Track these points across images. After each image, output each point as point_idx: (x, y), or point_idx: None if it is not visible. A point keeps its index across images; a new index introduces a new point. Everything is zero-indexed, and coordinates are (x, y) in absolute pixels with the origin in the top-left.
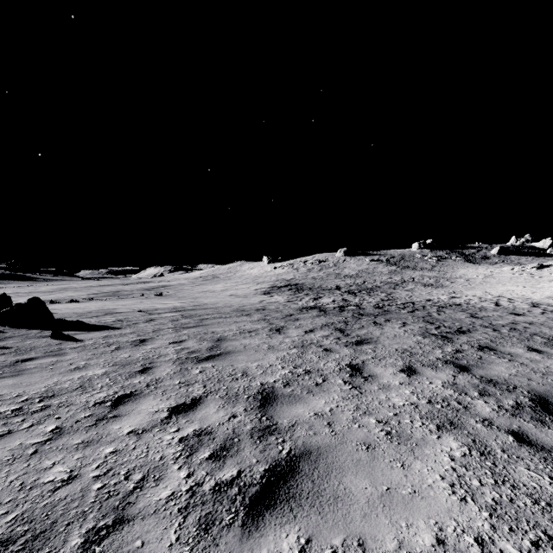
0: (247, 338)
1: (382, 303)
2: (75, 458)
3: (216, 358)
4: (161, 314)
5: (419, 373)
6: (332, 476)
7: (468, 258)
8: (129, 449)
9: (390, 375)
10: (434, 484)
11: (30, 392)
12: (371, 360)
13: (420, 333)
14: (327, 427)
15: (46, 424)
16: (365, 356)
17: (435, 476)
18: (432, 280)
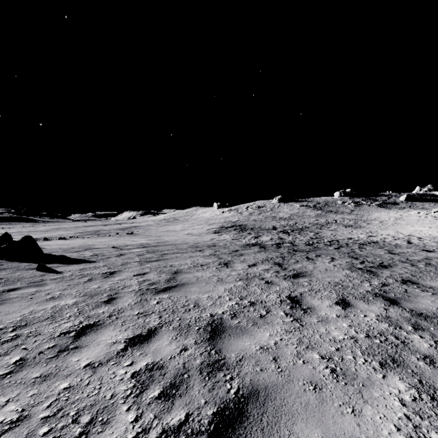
0: (200, 271)
1: (311, 241)
2: (29, 394)
3: (172, 289)
4: (130, 249)
5: (353, 306)
6: (281, 423)
7: (381, 204)
8: (82, 385)
9: (326, 307)
10: (390, 437)
11: (6, 321)
12: (308, 293)
13: (347, 267)
14: (273, 362)
15: (11, 355)
16: (302, 288)
17: (390, 426)
18: (351, 222)
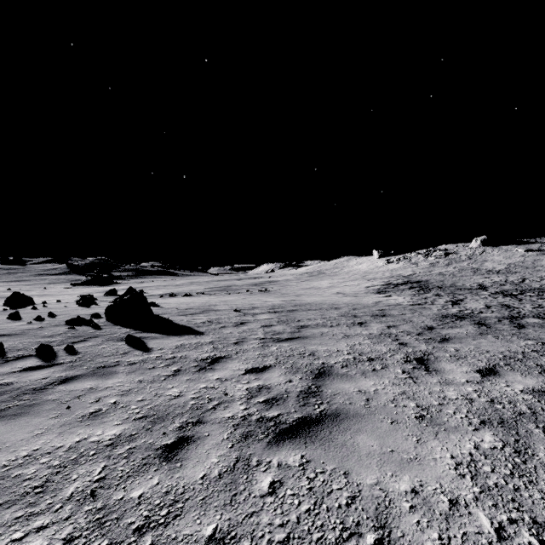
0: (368, 375)
1: None
2: None
3: (312, 431)
4: (255, 314)
5: None
6: None
7: None
8: None
9: None
10: None
11: None
12: None
13: None
14: None
15: None
16: None
17: None
18: None
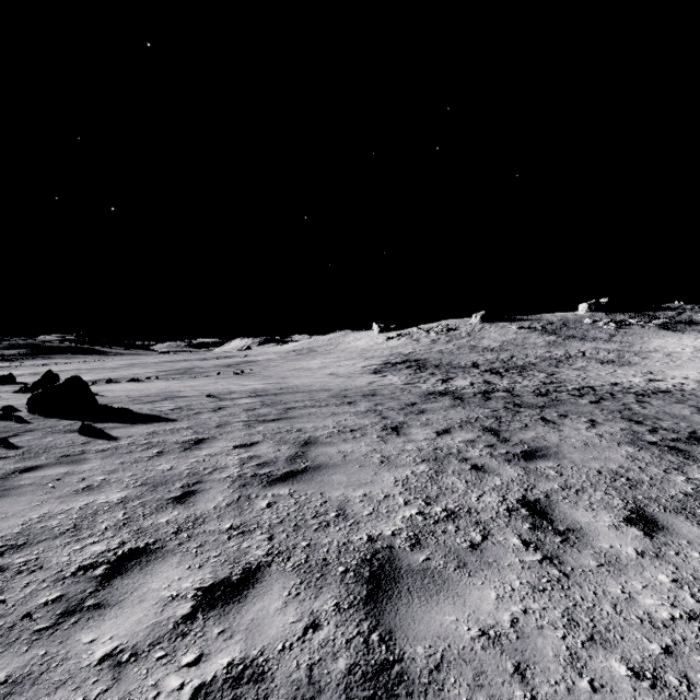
0: (349, 441)
1: (544, 388)
2: None
3: (298, 477)
4: (235, 399)
5: (667, 529)
6: None
7: (664, 324)
8: None
9: (609, 530)
10: None
11: None
12: (560, 493)
13: (627, 439)
14: (517, 681)
15: None
16: (548, 483)
17: None
18: (612, 355)
